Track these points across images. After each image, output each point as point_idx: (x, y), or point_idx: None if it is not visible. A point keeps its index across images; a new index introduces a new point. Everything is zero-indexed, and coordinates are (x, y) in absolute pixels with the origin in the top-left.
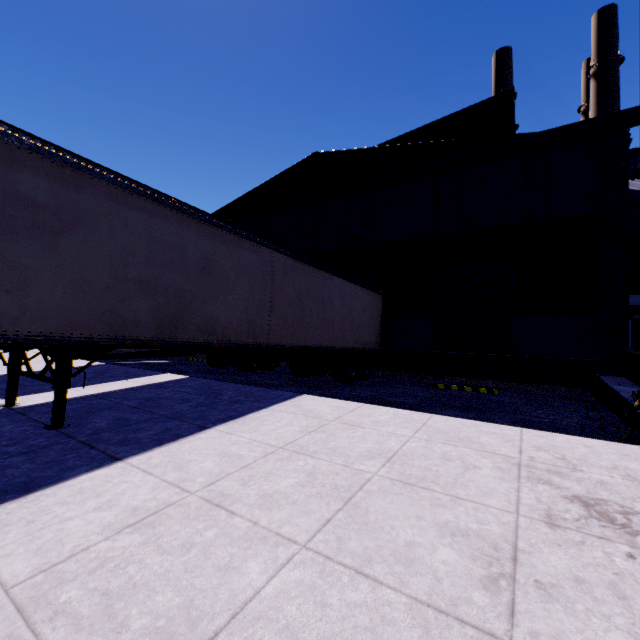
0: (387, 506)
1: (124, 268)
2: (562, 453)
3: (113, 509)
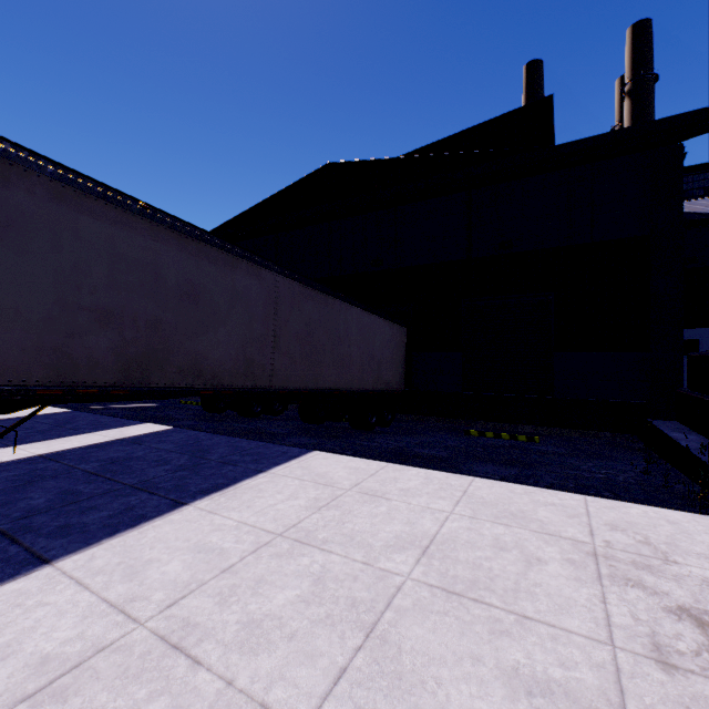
0: (428, 638)
1: (74, 292)
2: (644, 534)
3: (8, 662)
